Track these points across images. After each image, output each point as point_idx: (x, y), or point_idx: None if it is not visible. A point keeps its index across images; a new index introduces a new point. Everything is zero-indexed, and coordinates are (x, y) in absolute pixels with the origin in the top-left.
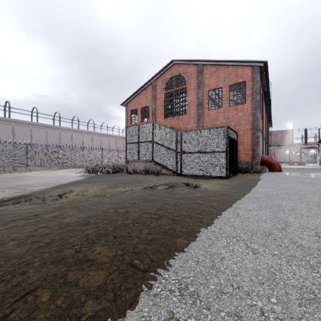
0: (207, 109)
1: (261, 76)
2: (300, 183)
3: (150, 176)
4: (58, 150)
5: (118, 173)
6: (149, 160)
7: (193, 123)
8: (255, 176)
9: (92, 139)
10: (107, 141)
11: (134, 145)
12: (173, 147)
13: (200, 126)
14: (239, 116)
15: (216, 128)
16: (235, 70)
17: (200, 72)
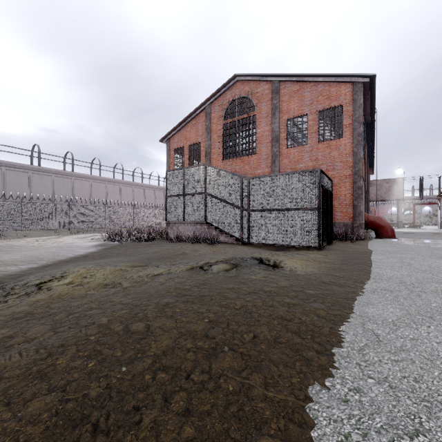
0: (286, 146)
1: (364, 99)
2: (439, 258)
3: (201, 246)
4: (69, 207)
5: (154, 241)
6: (200, 222)
7: (265, 166)
8: (360, 246)
9: (120, 190)
10: (141, 193)
11: (177, 199)
12: (237, 201)
13: (276, 171)
14: (334, 157)
15: (302, 172)
16: (327, 90)
17: (276, 92)
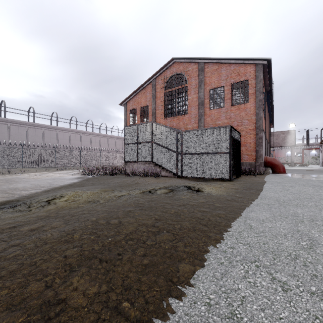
0: (209, 108)
1: (264, 75)
2: (309, 186)
3: (149, 178)
4: (55, 151)
5: (116, 175)
6: (148, 162)
7: (194, 123)
8: (259, 179)
9: (91, 139)
10: (105, 141)
11: (132, 146)
12: (174, 147)
13: (201, 126)
14: (242, 116)
15: (219, 127)
16: (237, 69)
17: (201, 70)
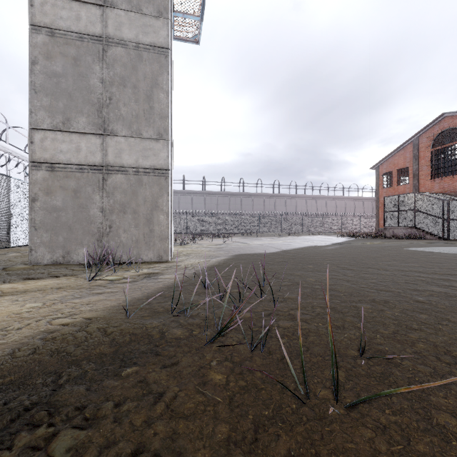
0: None
1: None
2: None
3: (412, 239)
4: (302, 218)
5: (377, 238)
6: (411, 227)
7: None
8: None
9: (326, 204)
10: (342, 205)
11: (392, 214)
12: (439, 214)
13: None
14: None
15: None
16: None
17: None
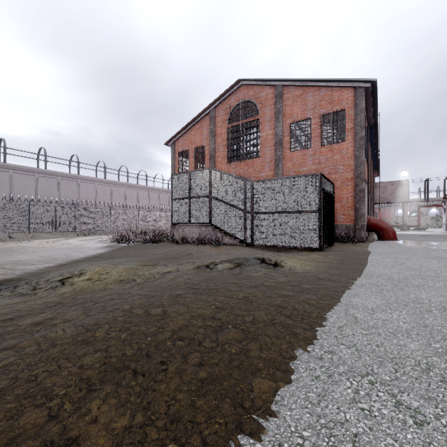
0: (289, 149)
1: (367, 103)
2: (432, 258)
3: (206, 247)
4: (76, 209)
5: (160, 243)
6: (205, 224)
7: (269, 170)
8: (360, 248)
9: (125, 193)
10: (146, 196)
11: (183, 202)
12: (241, 204)
13: (279, 174)
14: (336, 160)
15: (304, 176)
16: (329, 94)
17: (279, 97)
